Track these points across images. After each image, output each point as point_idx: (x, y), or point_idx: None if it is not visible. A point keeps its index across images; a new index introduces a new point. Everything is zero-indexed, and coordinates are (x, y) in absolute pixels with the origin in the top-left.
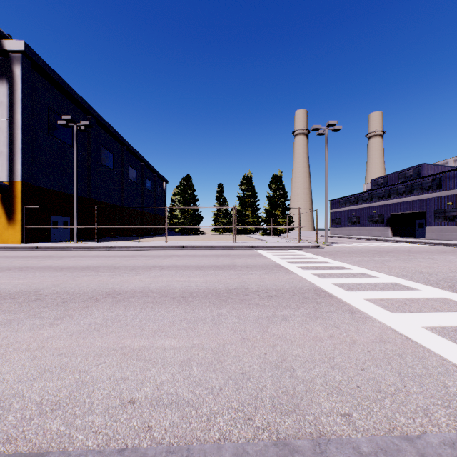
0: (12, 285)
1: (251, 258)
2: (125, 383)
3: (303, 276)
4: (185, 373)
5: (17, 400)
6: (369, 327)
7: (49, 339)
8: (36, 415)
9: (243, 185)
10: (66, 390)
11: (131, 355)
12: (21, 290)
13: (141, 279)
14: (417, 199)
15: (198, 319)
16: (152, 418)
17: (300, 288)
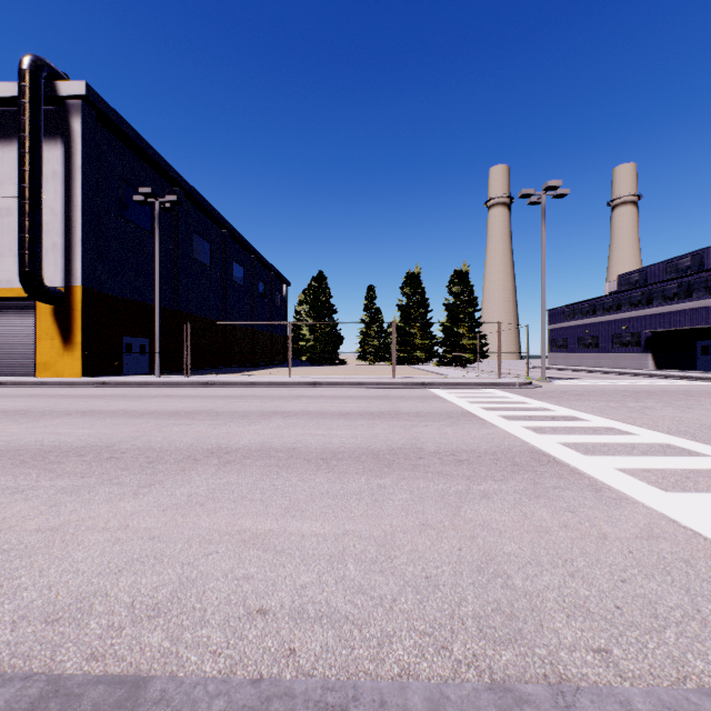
0: (75, 436)
1: (423, 402)
2: (249, 583)
3: (510, 431)
4: (337, 572)
5: (99, 600)
6: (628, 513)
7: (134, 515)
8: (127, 623)
9: (406, 287)
10: (165, 590)
11: (254, 542)
12: (89, 445)
13: (258, 431)
14: (699, 307)
15: (349, 493)
16: (294, 637)
17: (507, 448)
